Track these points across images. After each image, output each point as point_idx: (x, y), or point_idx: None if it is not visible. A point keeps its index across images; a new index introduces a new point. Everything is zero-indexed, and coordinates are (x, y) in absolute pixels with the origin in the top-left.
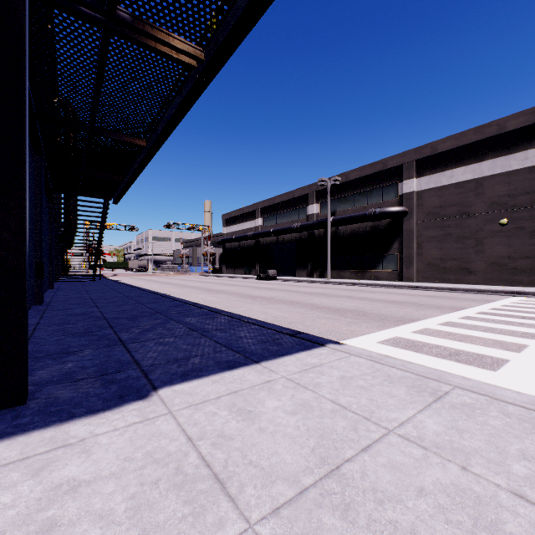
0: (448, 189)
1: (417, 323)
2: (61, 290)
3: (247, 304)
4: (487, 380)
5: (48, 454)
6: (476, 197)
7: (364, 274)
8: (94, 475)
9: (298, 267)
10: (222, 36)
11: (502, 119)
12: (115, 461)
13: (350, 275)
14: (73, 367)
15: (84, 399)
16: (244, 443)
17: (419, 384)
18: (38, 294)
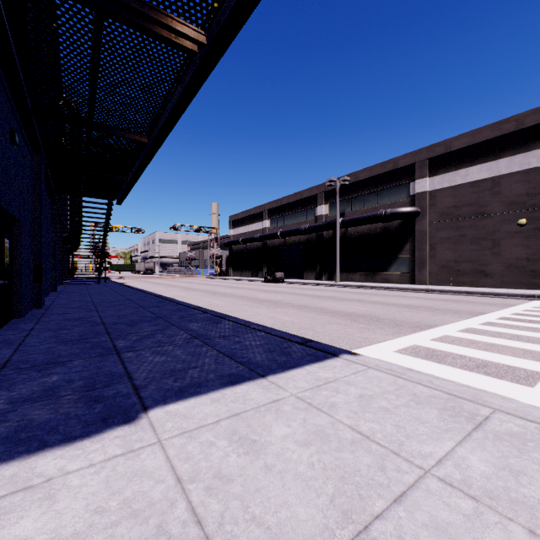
0: (463, 188)
1: (435, 329)
2: (64, 293)
3: (254, 308)
4: (526, 398)
5: (2, 501)
6: (493, 197)
7: (374, 277)
8: (52, 535)
9: (305, 269)
10: (225, 15)
11: (521, 114)
12: (83, 512)
13: (360, 278)
14: (58, 381)
15: (61, 422)
16: (246, 488)
17: (451, 405)
18: (37, 298)
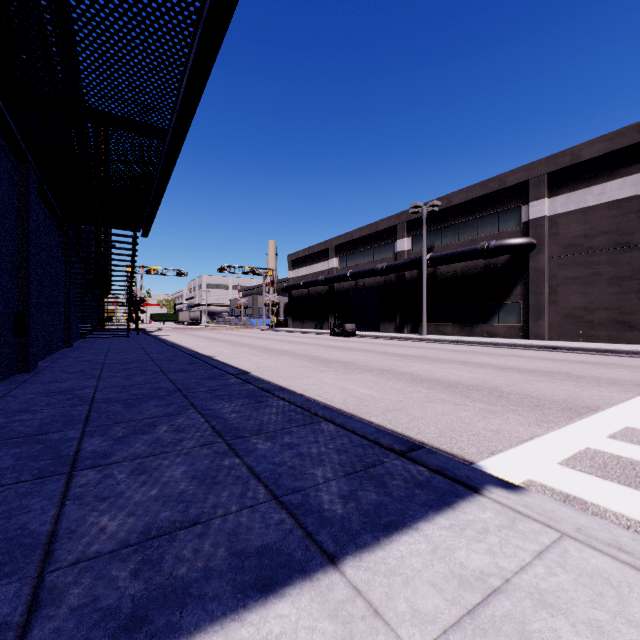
0: (597, 211)
1: (603, 414)
2: (77, 349)
3: (317, 373)
4: None
5: None
6: None
7: (472, 329)
8: None
9: (382, 319)
10: None
11: None
12: None
13: (453, 330)
14: None
15: None
16: None
17: None
18: (24, 358)
